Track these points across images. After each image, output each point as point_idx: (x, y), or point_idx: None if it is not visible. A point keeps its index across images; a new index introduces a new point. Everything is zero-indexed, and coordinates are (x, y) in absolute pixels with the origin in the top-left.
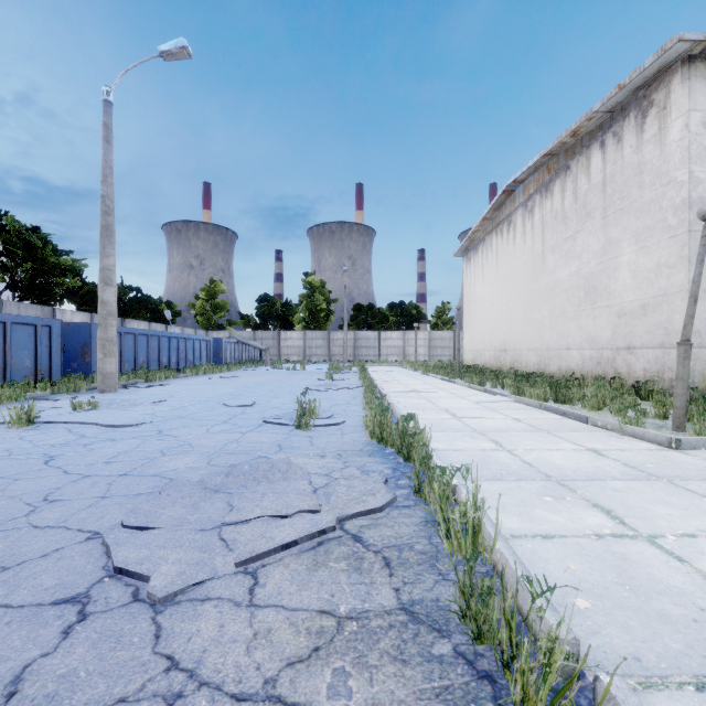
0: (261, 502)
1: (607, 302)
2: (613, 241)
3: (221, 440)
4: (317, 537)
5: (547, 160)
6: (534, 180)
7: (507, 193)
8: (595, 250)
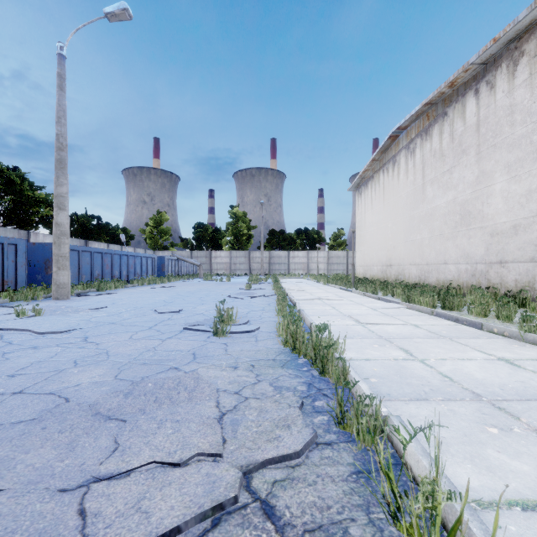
0: (154, 437)
1: (481, 224)
2: (487, 172)
3: (139, 348)
4: (210, 517)
5: (427, 109)
6: (415, 126)
7: (393, 138)
8: (469, 181)
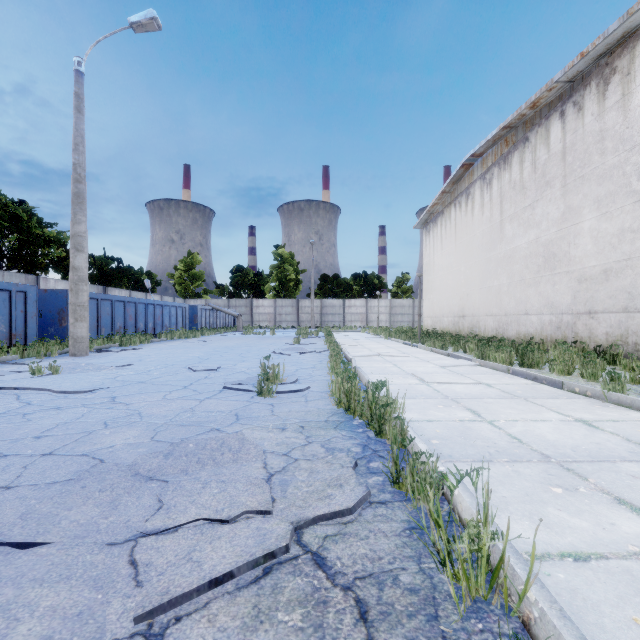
0: (200, 496)
1: (567, 268)
2: (574, 208)
3: (174, 409)
4: (261, 564)
5: (506, 133)
6: (492, 153)
7: (466, 167)
8: (554, 218)
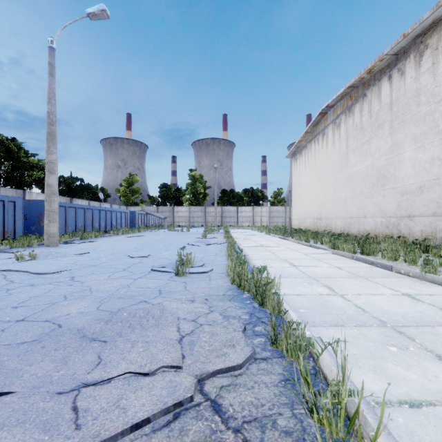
0: (129, 354)
1: (393, 185)
2: (398, 143)
3: (115, 286)
4: (172, 411)
5: (350, 91)
6: (340, 105)
7: (322, 114)
8: (384, 150)
